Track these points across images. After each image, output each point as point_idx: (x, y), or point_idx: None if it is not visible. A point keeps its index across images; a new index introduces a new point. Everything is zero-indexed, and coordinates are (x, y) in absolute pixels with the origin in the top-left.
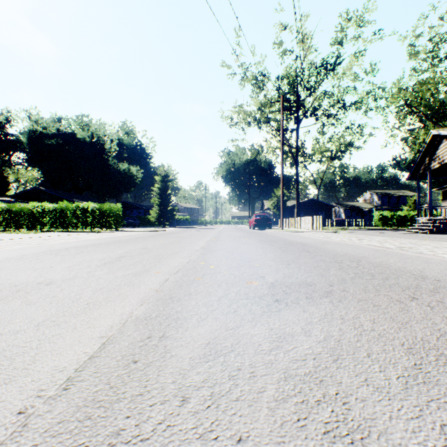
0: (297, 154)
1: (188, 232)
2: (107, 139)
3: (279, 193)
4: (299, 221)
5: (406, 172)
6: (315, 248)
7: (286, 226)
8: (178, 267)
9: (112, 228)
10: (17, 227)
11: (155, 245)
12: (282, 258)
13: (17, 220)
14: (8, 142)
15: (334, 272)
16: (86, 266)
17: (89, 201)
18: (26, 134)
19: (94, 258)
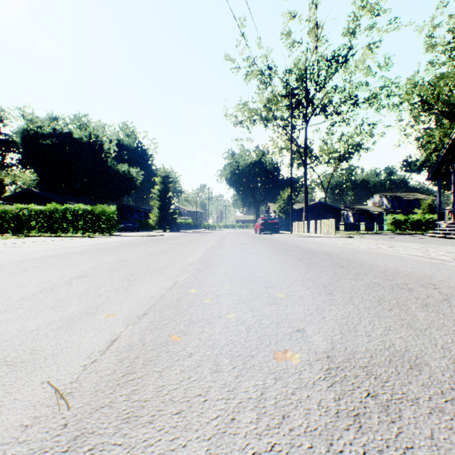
0: (305, 154)
1: (188, 237)
2: (106, 139)
3: (285, 195)
4: (308, 224)
5: (418, 174)
6: (347, 261)
7: (294, 230)
8: (150, 302)
9: (105, 233)
10: (1, 231)
11: (140, 255)
12: (313, 278)
13: (1, 224)
14: (1, 141)
15: (424, 314)
16: (1, 298)
17: (85, 204)
18: (20, 133)
19: (36, 278)
